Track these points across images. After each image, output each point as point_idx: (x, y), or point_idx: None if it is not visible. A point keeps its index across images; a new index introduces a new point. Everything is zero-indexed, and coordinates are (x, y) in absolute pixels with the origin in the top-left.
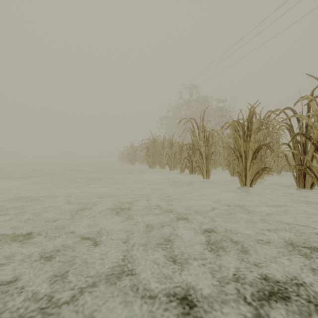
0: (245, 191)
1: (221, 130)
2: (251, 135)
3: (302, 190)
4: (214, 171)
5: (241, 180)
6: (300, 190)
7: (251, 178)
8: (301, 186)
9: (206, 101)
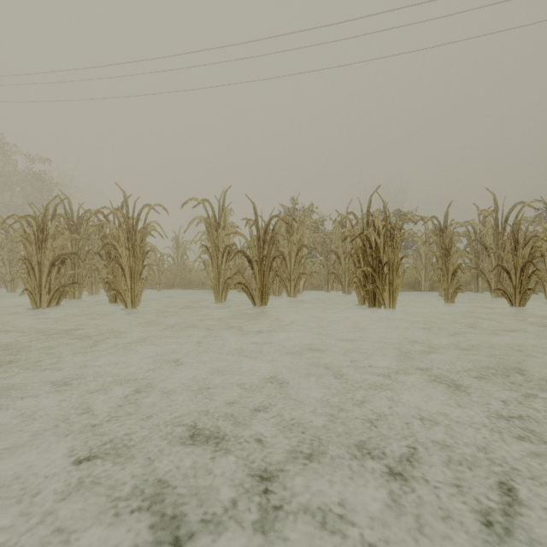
0: (40, 314)
1: (1, 226)
2: (49, 240)
3: (114, 305)
4: (12, 295)
5: (32, 300)
6: (113, 305)
7: (49, 297)
8: (113, 300)
9: (3, 151)
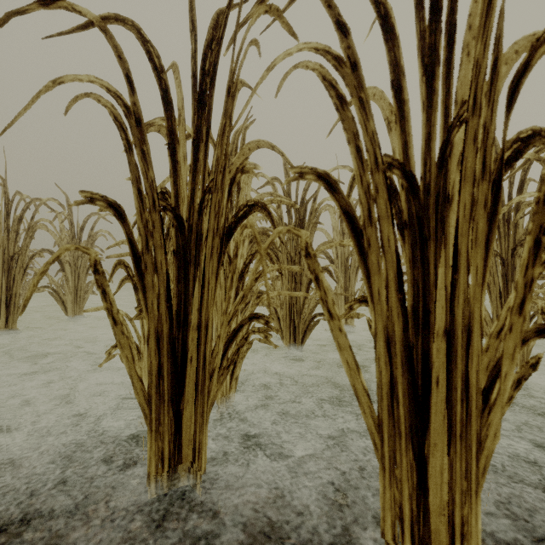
0: None
1: None
2: None
3: None
4: None
5: None
6: None
7: None
8: None
9: None
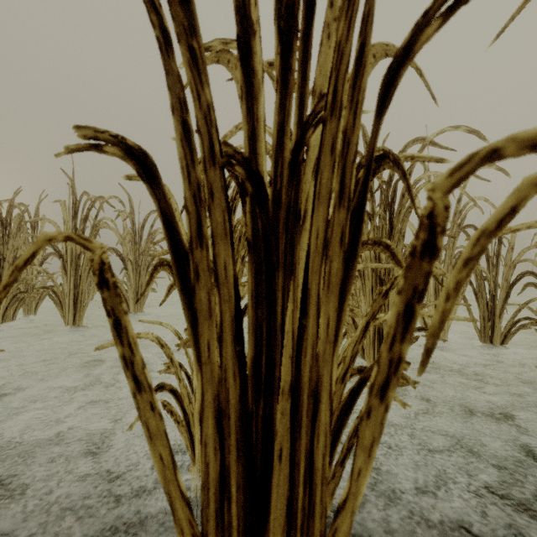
0: None
1: None
2: None
3: None
4: None
5: None
6: None
7: None
8: None
9: None
